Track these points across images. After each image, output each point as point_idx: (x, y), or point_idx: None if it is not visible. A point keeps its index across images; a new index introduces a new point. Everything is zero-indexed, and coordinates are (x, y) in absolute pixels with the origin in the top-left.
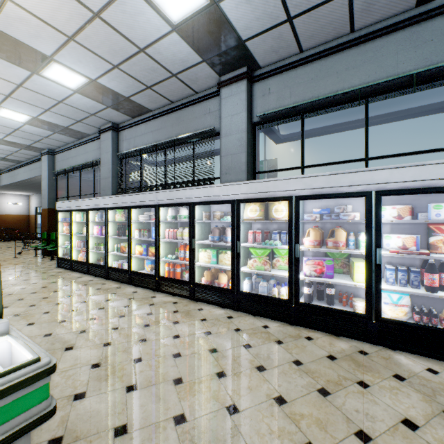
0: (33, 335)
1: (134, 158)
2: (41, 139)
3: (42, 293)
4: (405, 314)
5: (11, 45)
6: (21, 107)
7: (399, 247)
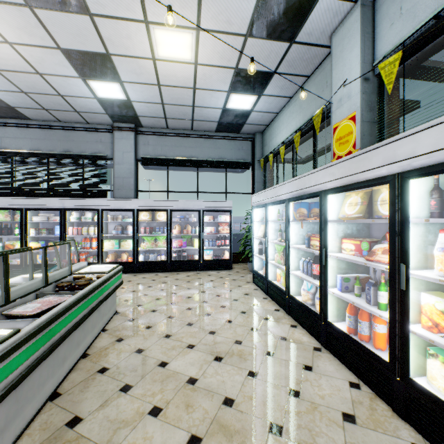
0: None
1: (4, 159)
2: None
3: None
4: (211, 258)
5: None
6: None
7: (209, 232)
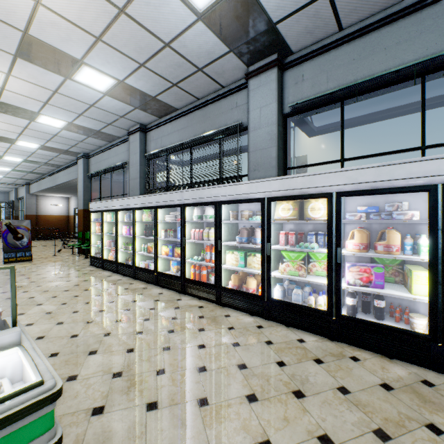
0: (61, 335)
1: (160, 158)
2: (77, 144)
3: (74, 291)
4: None
5: (45, 51)
6: (57, 113)
7: None
